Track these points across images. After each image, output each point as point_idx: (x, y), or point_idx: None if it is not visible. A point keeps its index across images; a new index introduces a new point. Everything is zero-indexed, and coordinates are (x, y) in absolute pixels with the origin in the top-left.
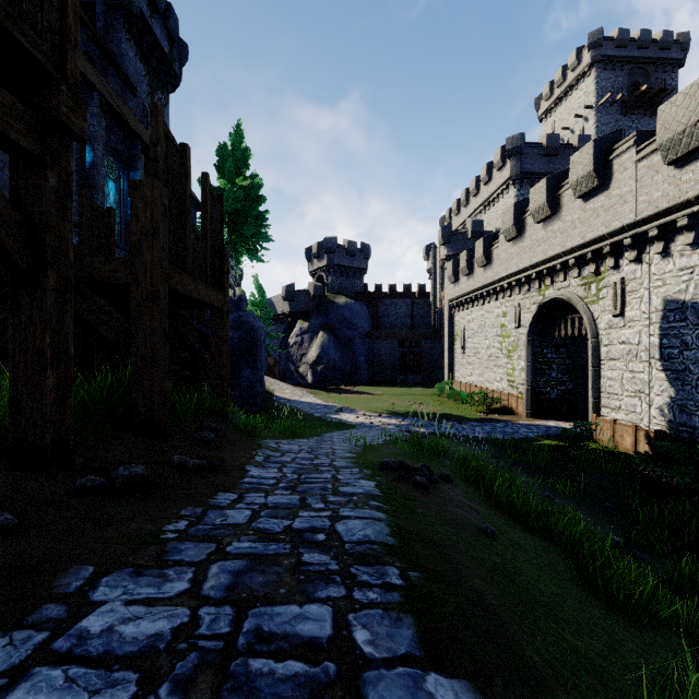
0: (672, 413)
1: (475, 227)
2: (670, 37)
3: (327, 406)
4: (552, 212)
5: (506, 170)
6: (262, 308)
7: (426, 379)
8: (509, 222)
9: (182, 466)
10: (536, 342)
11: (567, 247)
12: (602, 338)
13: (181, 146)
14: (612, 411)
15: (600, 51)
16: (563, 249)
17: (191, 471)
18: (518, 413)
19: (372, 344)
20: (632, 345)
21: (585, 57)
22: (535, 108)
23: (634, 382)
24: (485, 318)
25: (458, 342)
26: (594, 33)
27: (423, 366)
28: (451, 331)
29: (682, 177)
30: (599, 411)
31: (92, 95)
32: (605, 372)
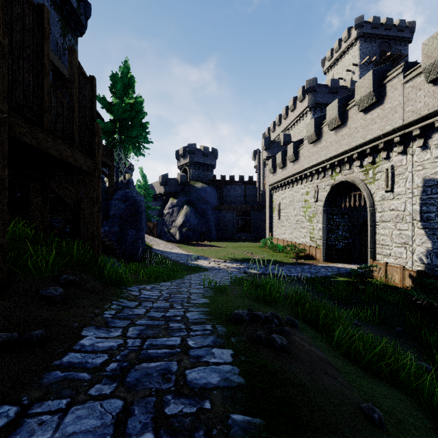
0: (429, 258)
1: (285, 138)
2: (403, 24)
3: (188, 255)
4: (341, 122)
5: (305, 102)
6: (145, 189)
7: (254, 237)
8: (311, 130)
9: None
10: (329, 211)
11: (352, 145)
12: (377, 207)
13: (38, 7)
14: (384, 257)
15: (362, 30)
16: (349, 147)
17: None
18: (316, 258)
19: (219, 214)
20: (400, 211)
21: (353, 33)
22: (322, 66)
23: (400, 237)
24: (294, 196)
25: (275, 212)
26: (359, 18)
27: (252, 228)
28: (271, 205)
29: None
30: (374, 257)
31: None
32: (379, 230)
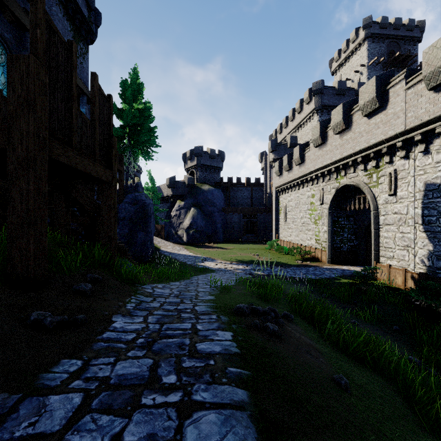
0: (431, 261)
1: (292, 140)
2: (413, 23)
3: (195, 257)
4: (346, 126)
5: (312, 104)
6: (153, 192)
7: (261, 239)
8: (317, 134)
9: (40, 323)
10: (334, 214)
11: (356, 149)
12: (380, 210)
13: (68, 43)
14: (387, 259)
15: (370, 30)
16: (353, 151)
17: (48, 328)
18: (322, 260)
19: (226, 216)
20: (402, 215)
21: (361, 34)
22: (329, 66)
23: (403, 240)
24: (300, 198)
25: (281, 214)
26: (367, 18)
27: (258, 230)
28: (277, 207)
29: (439, 98)
30: (378, 259)
31: (24, 33)
32: (383, 233)
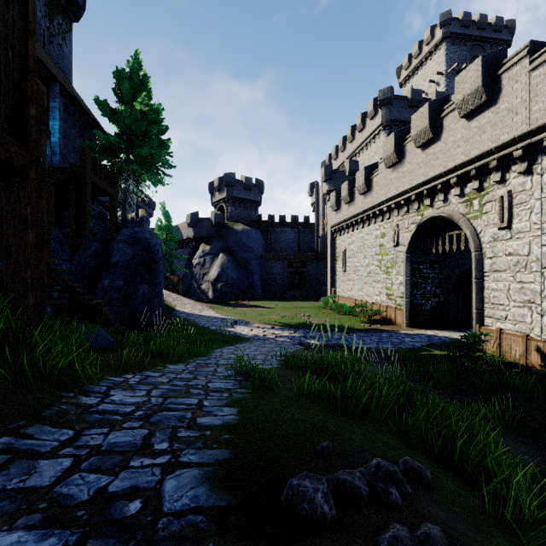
0: None
1: (352, 166)
2: (501, 22)
3: (223, 319)
4: (434, 135)
5: (378, 118)
6: (168, 232)
7: (311, 294)
8: (390, 149)
9: None
10: (414, 258)
11: (449, 166)
12: (486, 250)
13: None
14: (497, 321)
15: (449, 29)
16: (445, 169)
17: None
18: (397, 323)
19: (266, 265)
20: (521, 256)
21: (438, 33)
22: (397, 76)
23: (522, 293)
24: (364, 239)
25: (339, 262)
26: (445, 13)
27: (308, 283)
28: (333, 253)
29: None
30: (482, 321)
31: None
32: (489, 284)
